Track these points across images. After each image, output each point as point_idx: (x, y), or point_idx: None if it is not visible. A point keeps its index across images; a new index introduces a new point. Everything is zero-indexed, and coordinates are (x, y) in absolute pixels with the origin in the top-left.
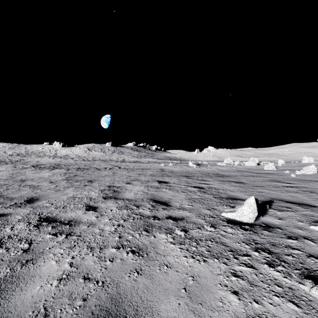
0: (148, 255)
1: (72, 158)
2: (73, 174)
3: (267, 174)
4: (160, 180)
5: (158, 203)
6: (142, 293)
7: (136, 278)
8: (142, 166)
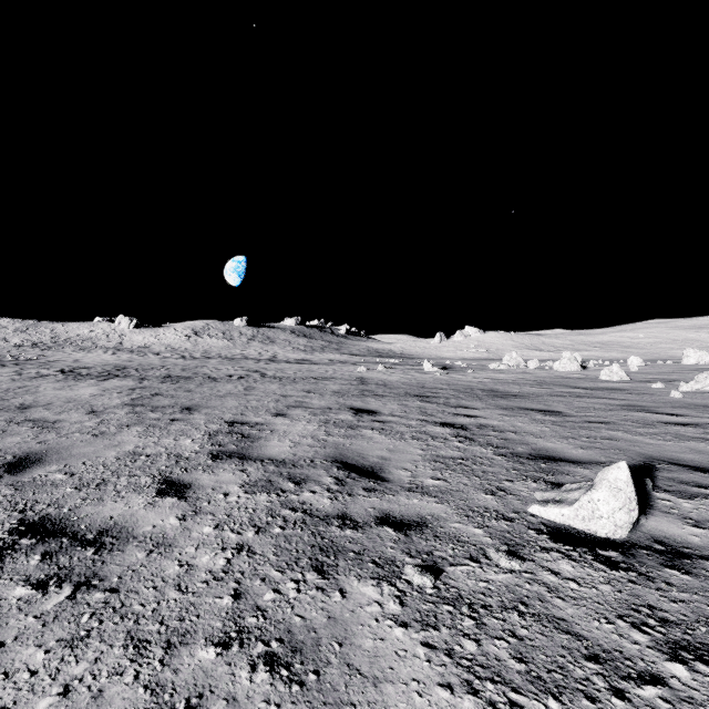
0: (321, 677)
1: (158, 352)
2: (150, 391)
3: (610, 391)
4: (357, 405)
5: (353, 474)
6: None
7: None
8: (316, 372)
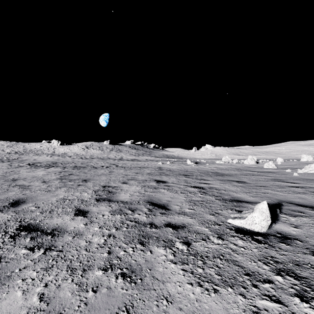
0: (142, 280)
1: (70, 156)
2: (68, 173)
3: (268, 173)
4: (158, 179)
5: (155, 207)
6: None
7: None
8: (140, 164)
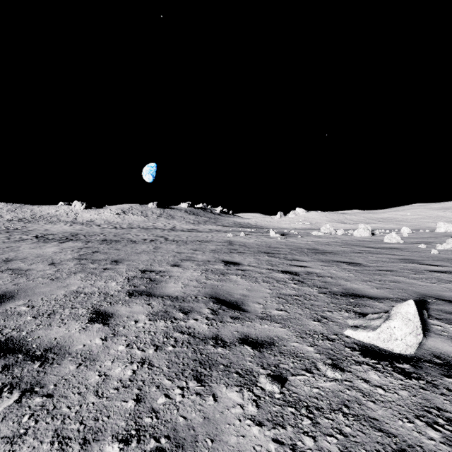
0: None
1: (99, 224)
2: (92, 250)
3: (391, 250)
4: (226, 259)
5: (223, 306)
6: None
7: None
8: (201, 237)
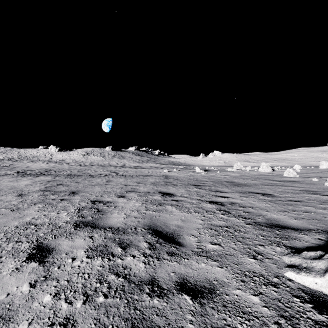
0: None
1: (68, 163)
2: (57, 183)
3: (292, 182)
4: (163, 190)
5: (160, 239)
6: None
7: None
8: (143, 172)
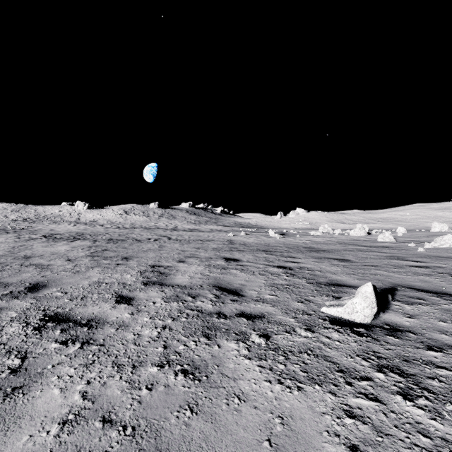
0: (208, 378)
1: (102, 224)
2: (101, 248)
3: (382, 248)
4: (227, 256)
5: (224, 292)
6: (198, 449)
7: (188, 421)
8: (202, 236)
